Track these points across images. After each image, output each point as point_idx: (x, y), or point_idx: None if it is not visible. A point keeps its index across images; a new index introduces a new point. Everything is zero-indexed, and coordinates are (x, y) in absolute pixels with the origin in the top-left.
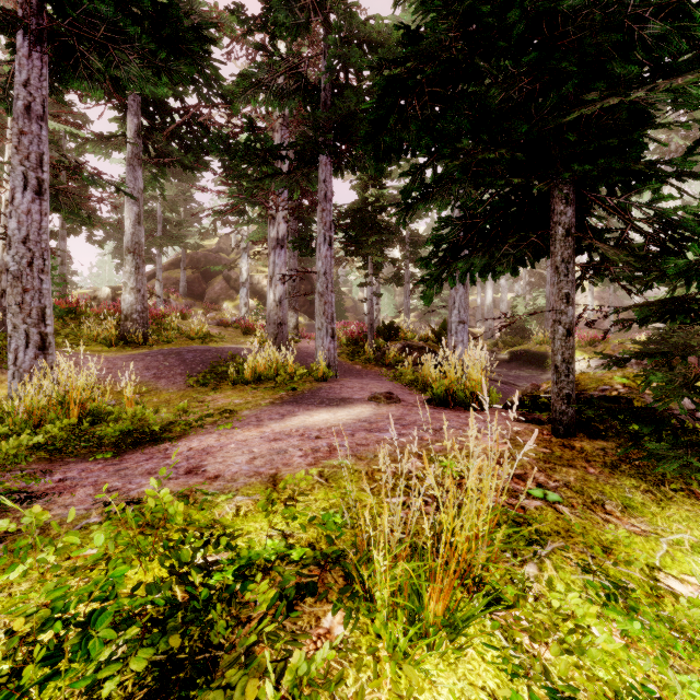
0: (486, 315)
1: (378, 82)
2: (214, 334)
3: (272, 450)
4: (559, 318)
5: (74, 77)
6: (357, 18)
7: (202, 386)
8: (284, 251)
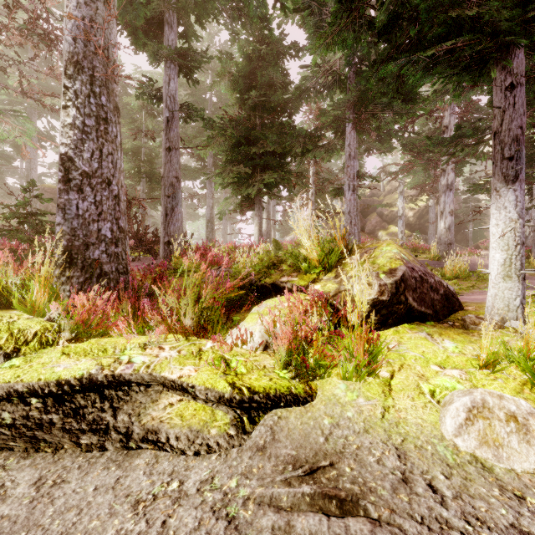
0: None
1: None
2: None
3: None
4: None
5: (360, 133)
6: None
7: None
8: (452, 192)
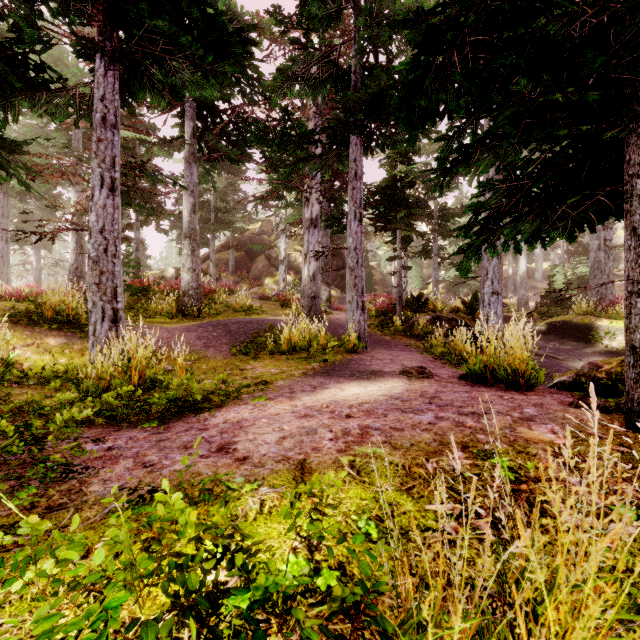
0: (518, 285)
1: (414, 38)
2: (256, 307)
3: (302, 428)
4: (637, 289)
5: (140, 88)
6: None
7: (244, 355)
8: (318, 229)
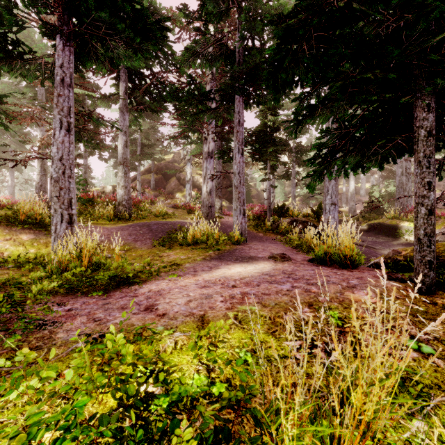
0: (349, 199)
1: (277, 33)
2: (170, 213)
3: (202, 295)
4: (421, 201)
5: (88, 59)
6: (260, 1)
7: (162, 246)
8: (213, 159)
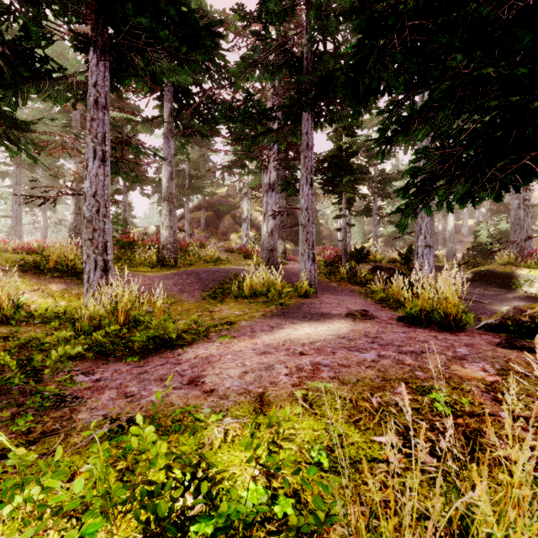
0: (447, 239)
1: (359, 24)
2: (223, 258)
3: (261, 364)
4: None
5: (126, 76)
6: None
7: (213, 299)
8: (275, 193)
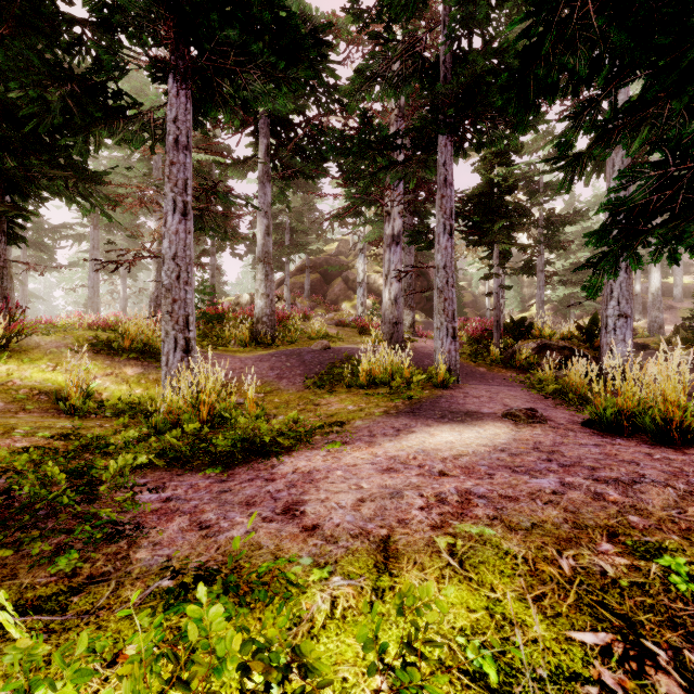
0: (650, 305)
1: None
2: (333, 334)
3: (385, 488)
4: None
5: (212, 106)
6: None
7: (318, 388)
8: (400, 247)
